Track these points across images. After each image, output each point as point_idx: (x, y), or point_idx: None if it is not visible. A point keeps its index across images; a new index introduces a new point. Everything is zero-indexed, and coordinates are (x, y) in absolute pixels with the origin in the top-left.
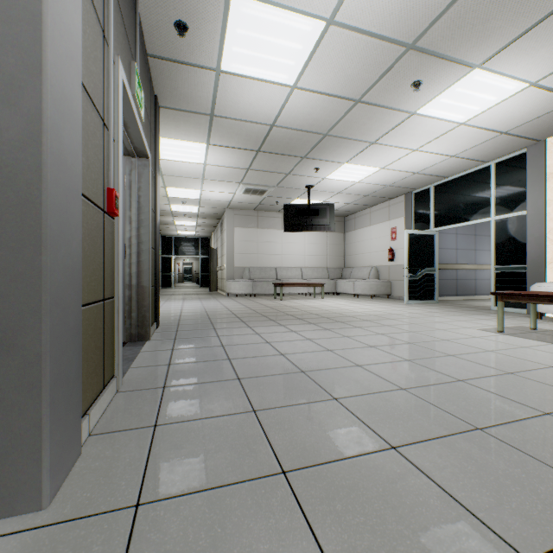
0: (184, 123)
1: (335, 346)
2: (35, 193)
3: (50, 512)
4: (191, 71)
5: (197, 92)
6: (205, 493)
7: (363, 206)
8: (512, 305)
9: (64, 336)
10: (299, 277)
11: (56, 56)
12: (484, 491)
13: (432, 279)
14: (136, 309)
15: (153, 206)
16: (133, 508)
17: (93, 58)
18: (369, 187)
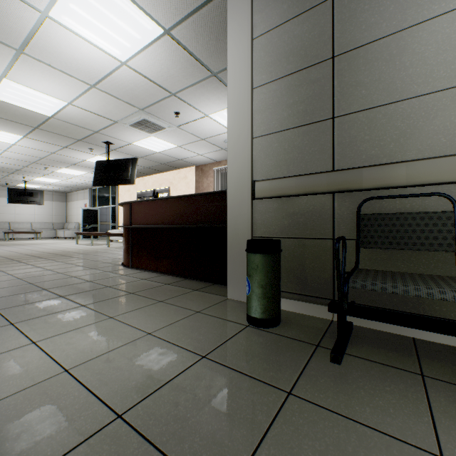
0: None
1: (2, 248)
2: None
3: None
4: None
5: None
6: None
7: (73, 190)
8: None
9: None
10: (30, 228)
11: None
12: None
13: (97, 229)
14: None
15: None
16: None
17: None
18: (65, 185)
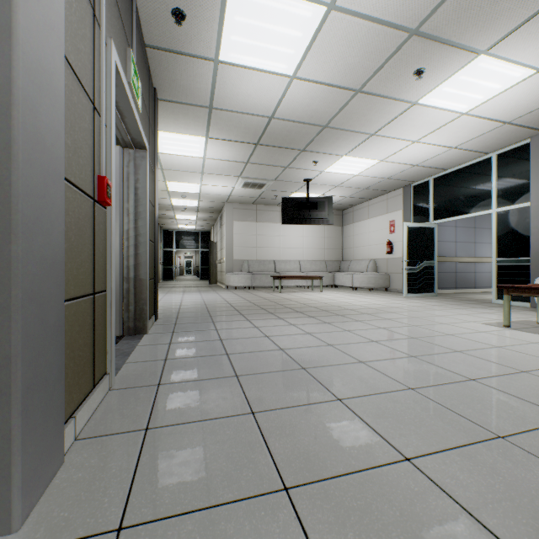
0: (183, 117)
1: (336, 341)
2: (4, 174)
3: (20, 537)
4: (189, 62)
5: (195, 84)
6: (196, 515)
7: (361, 200)
8: (515, 298)
9: (41, 335)
10: (297, 270)
11: (30, 21)
12: (519, 517)
13: (431, 272)
14: (134, 302)
15: (151, 199)
16: (114, 533)
17: (81, 35)
18: (367, 180)
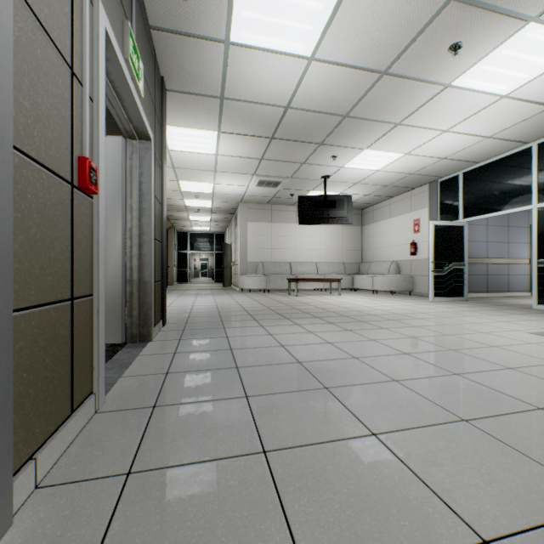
0: (193, 109)
1: (362, 353)
2: None
3: None
4: (198, 44)
5: (205, 71)
6: None
7: (382, 198)
8: None
9: None
10: (314, 272)
11: None
12: None
13: (461, 274)
14: (138, 307)
15: (158, 195)
16: None
17: None
18: (390, 176)
